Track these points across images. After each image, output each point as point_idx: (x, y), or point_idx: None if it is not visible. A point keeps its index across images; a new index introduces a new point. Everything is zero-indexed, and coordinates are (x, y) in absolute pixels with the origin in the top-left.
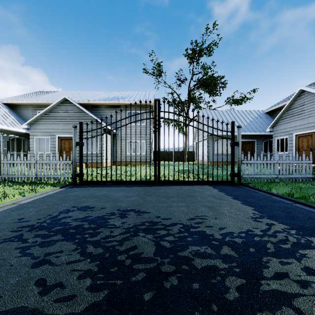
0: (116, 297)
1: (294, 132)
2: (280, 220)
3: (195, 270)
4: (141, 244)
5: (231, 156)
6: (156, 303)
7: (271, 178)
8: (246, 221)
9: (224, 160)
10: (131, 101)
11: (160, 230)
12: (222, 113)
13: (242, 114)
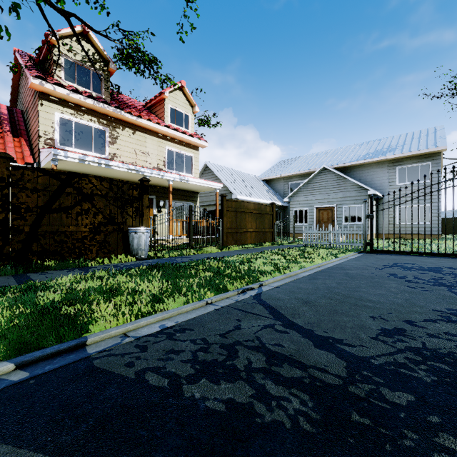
0: None
1: None
2: None
3: None
4: None
5: None
6: None
7: None
8: None
9: None
10: (406, 152)
11: None
12: None
13: None
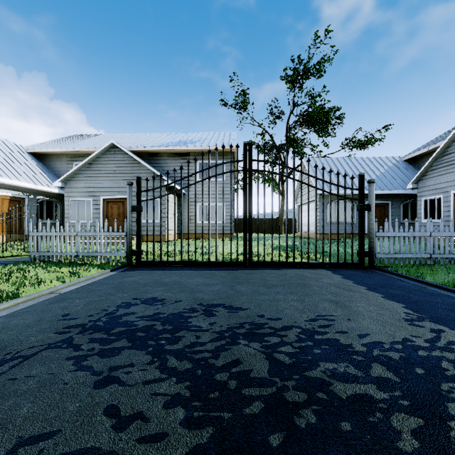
0: (228, 438)
1: (452, 189)
2: (452, 325)
3: (339, 401)
4: (245, 357)
5: (359, 225)
6: (291, 452)
7: (421, 259)
8: (398, 325)
9: (342, 231)
10: (205, 146)
11: (269, 336)
12: (337, 163)
13: (369, 164)
